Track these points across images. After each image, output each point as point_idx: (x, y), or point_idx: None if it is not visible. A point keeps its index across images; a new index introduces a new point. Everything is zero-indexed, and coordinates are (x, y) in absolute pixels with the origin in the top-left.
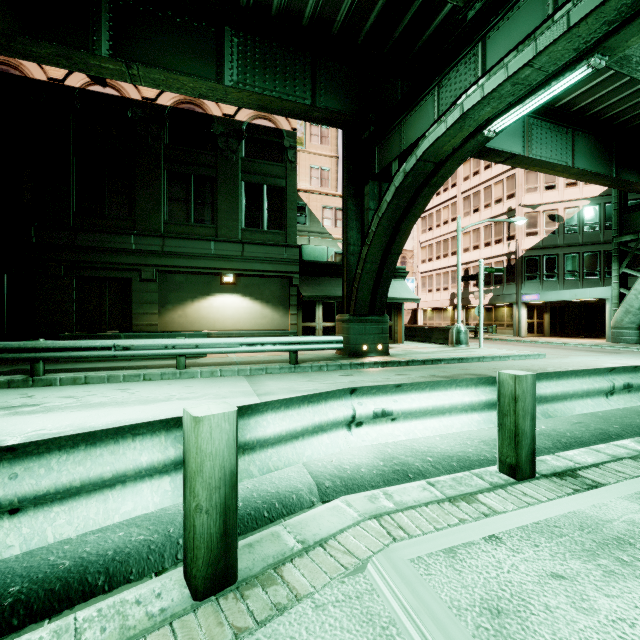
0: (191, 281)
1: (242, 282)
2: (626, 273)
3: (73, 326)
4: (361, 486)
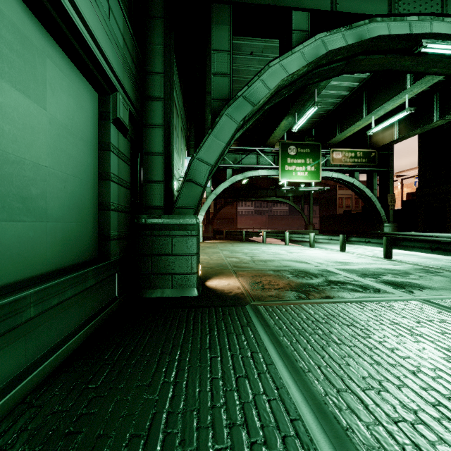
0: None
1: None
2: None
3: None
4: None
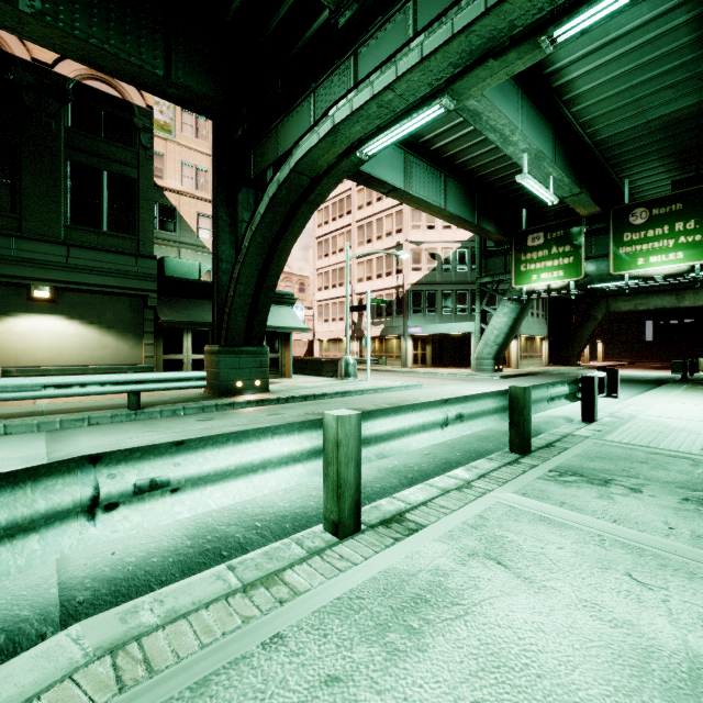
0: None
1: (67, 299)
2: (486, 310)
3: None
4: (143, 586)
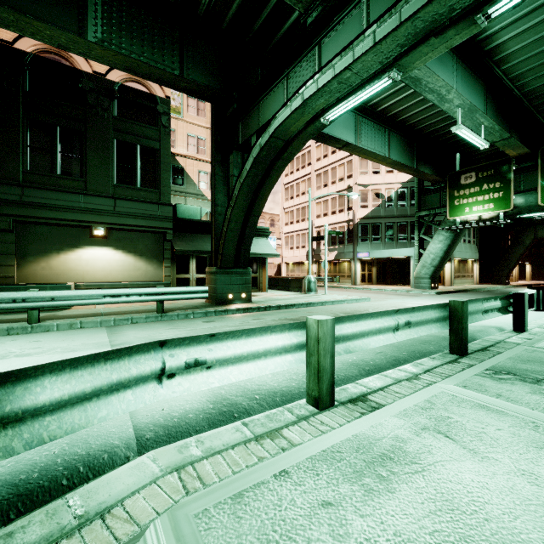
0: (56, 233)
1: (114, 236)
2: (423, 238)
3: None
4: (185, 432)
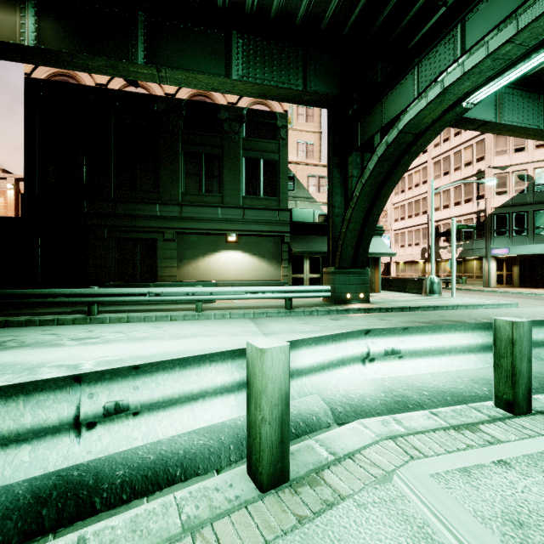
0: (202, 240)
1: (243, 241)
2: None
3: (114, 277)
4: (368, 413)
